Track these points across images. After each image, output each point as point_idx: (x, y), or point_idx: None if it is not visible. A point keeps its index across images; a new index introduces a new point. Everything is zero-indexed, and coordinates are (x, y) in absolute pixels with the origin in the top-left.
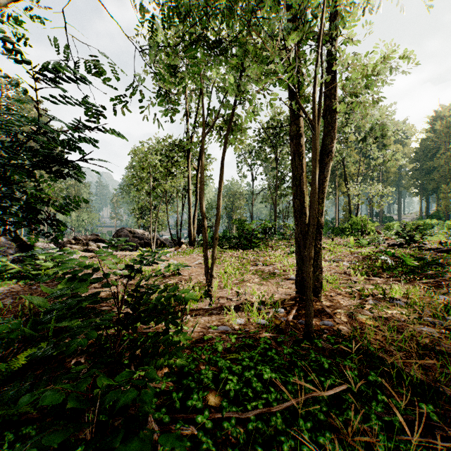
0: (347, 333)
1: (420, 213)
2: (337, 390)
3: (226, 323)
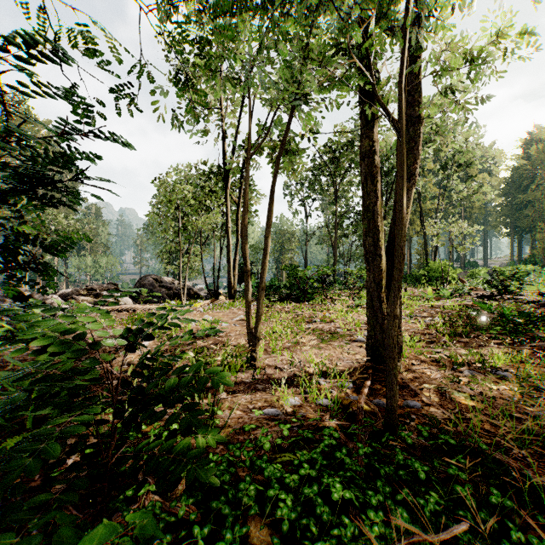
0: (442, 420)
1: (511, 258)
2: (454, 532)
3: (275, 403)
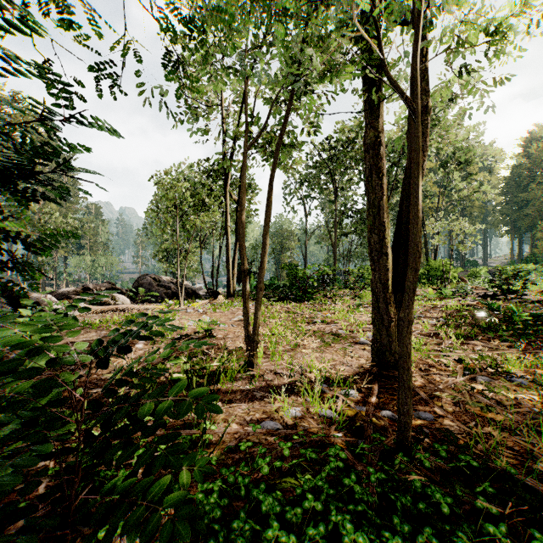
0: (459, 435)
1: (511, 257)
2: None
3: (274, 414)
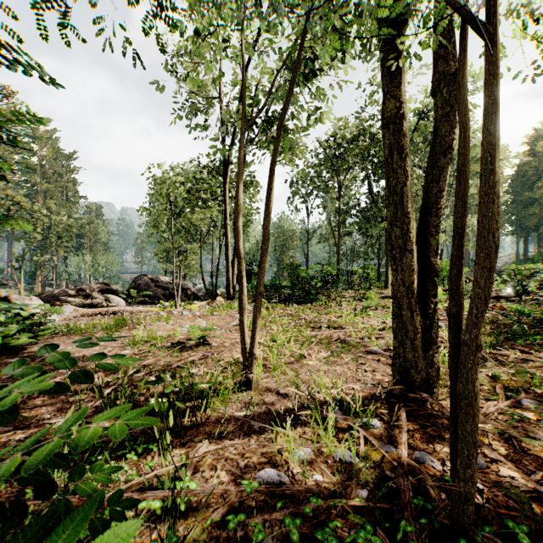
0: (527, 494)
1: (516, 257)
2: None
3: (277, 457)
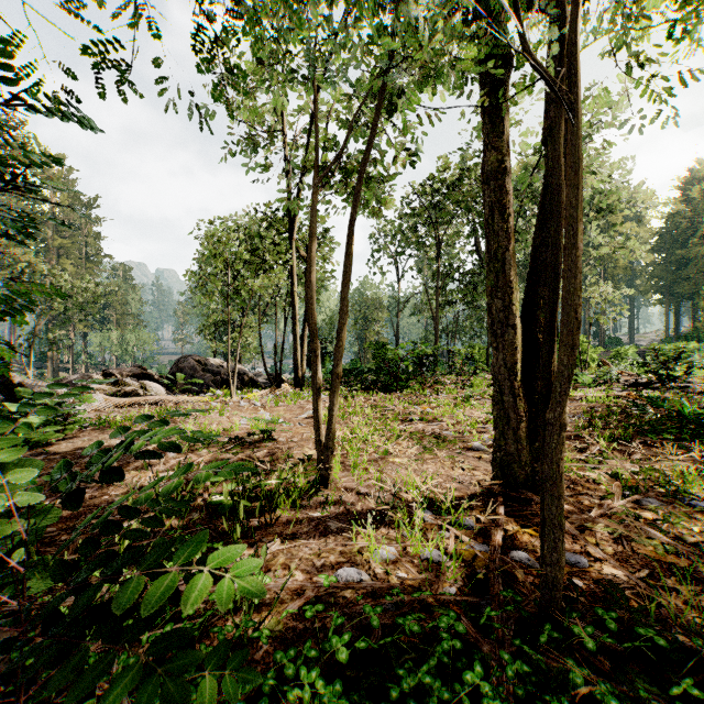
0: (628, 590)
1: (665, 333)
2: None
3: (357, 557)
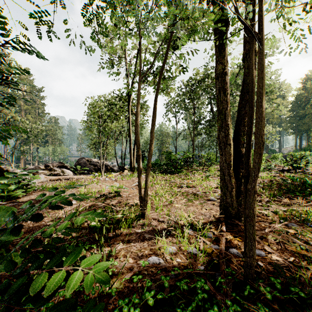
0: (284, 268)
1: (295, 147)
2: None
3: (158, 251)
